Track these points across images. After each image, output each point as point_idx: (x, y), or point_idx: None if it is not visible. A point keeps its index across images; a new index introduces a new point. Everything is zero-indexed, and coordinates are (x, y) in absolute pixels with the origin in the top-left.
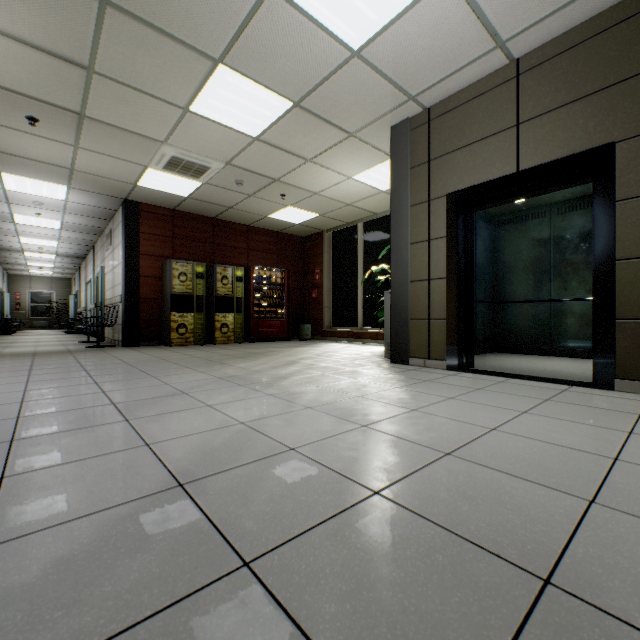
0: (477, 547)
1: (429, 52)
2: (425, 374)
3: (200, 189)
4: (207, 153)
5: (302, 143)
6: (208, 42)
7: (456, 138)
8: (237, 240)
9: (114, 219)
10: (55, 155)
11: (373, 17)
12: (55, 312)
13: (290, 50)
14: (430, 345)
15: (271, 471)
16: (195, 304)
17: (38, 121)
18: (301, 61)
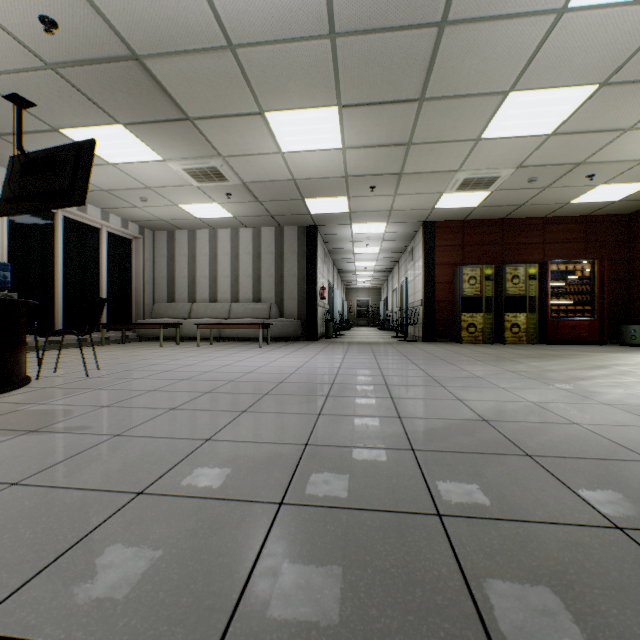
0: None
1: None
2: None
3: (488, 197)
4: (496, 165)
5: (614, 116)
6: (498, 83)
7: None
8: (529, 236)
9: (414, 238)
10: (381, 205)
11: None
12: (370, 314)
13: (589, 44)
14: None
15: (552, 429)
16: (483, 305)
17: (375, 187)
18: (605, 45)
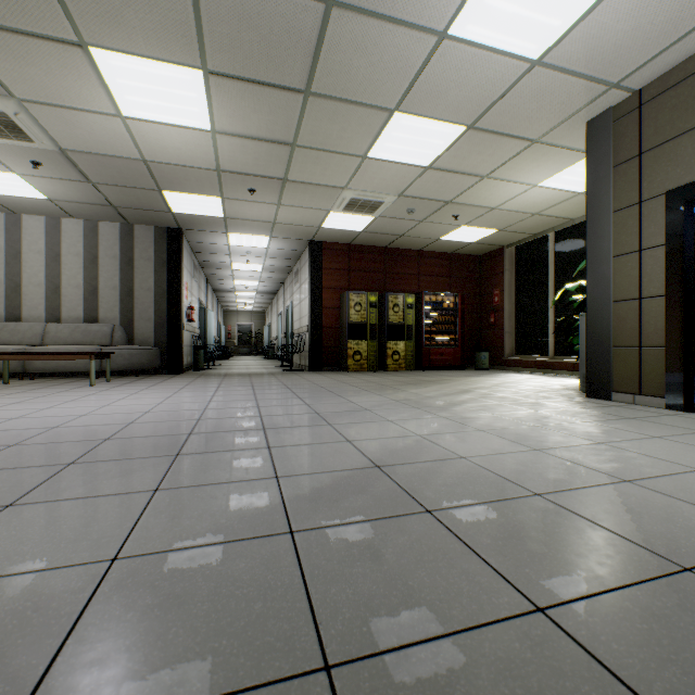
0: (625, 540)
1: (634, 33)
2: (630, 411)
3: (373, 222)
4: (381, 190)
5: (476, 162)
6: (385, 98)
7: (680, 120)
8: (407, 266)
9: (301, 258)
10: (264, 214)
11: (555, 23)
12: (254, 341)
13: (462, 81)
14: (641, 378)
15: (444, 468)
16: (368, 332)
17: (255, 191)
18: (474, 87)
